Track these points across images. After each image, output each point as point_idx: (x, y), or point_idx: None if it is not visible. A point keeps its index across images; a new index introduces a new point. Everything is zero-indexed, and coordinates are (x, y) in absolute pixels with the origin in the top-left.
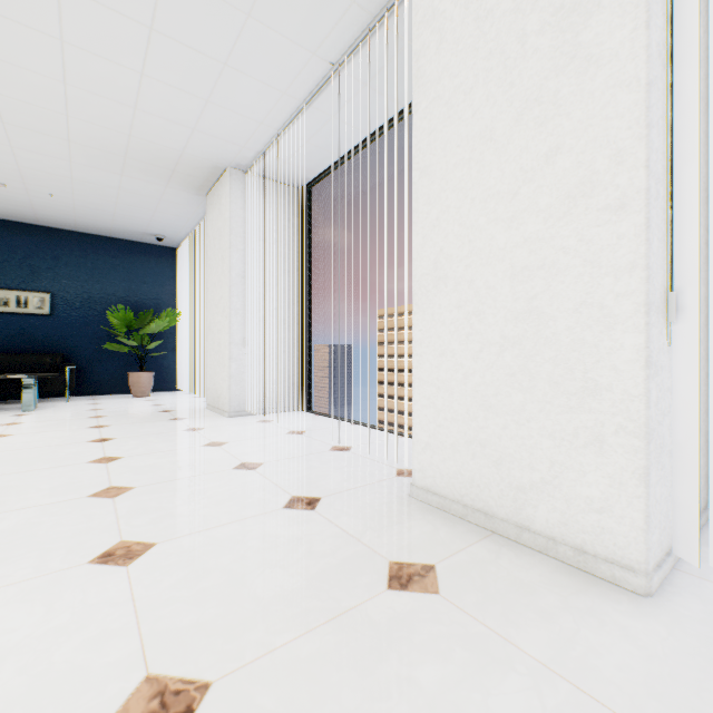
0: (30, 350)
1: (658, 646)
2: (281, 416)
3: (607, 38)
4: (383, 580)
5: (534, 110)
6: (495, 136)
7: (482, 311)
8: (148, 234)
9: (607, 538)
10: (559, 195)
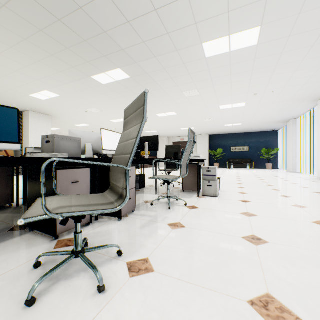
0: (244, 158)
1: None
2: (306, 173)
3: None
4: (302, 179)
5: None
6: None
7: None
8: (270, 130)
9: None
10: None
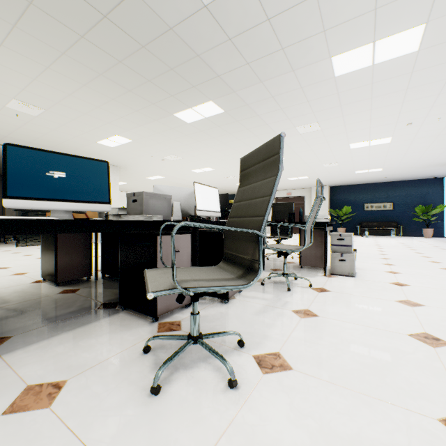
0: (386, 221)
1: None
2: None
3: None
4: None
5: None
6: None
7: None
8: (429, 176)
9: None
10: None
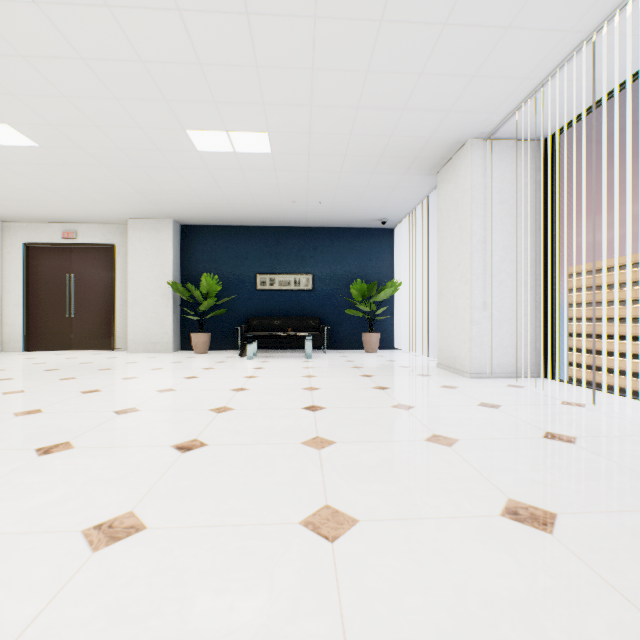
0: (301, 315)
1: None
2: (526, 382)
3: None
4: None
5: None
6: None
7: None
8: (375, 220)
9: None
10: None
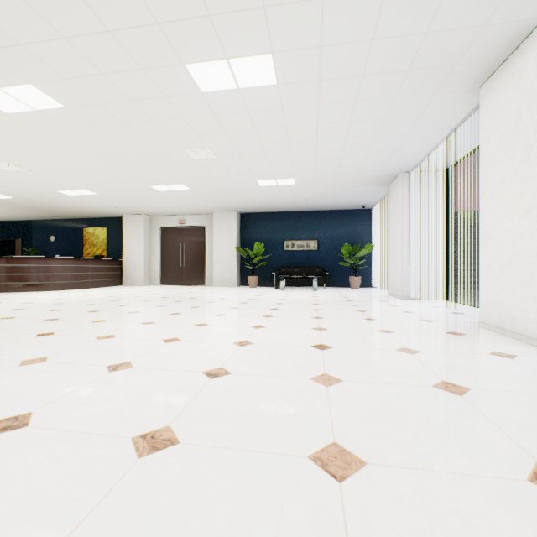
0: (310, 266)
1: (524, 350)
2: (430, 301)
3: (535, 158)
4: (444, 332)
5: (516, 177)
6: (505, 184)
7: (501, 251)
8: (357, 205)
9: (535, 332)
10: (523, 210)
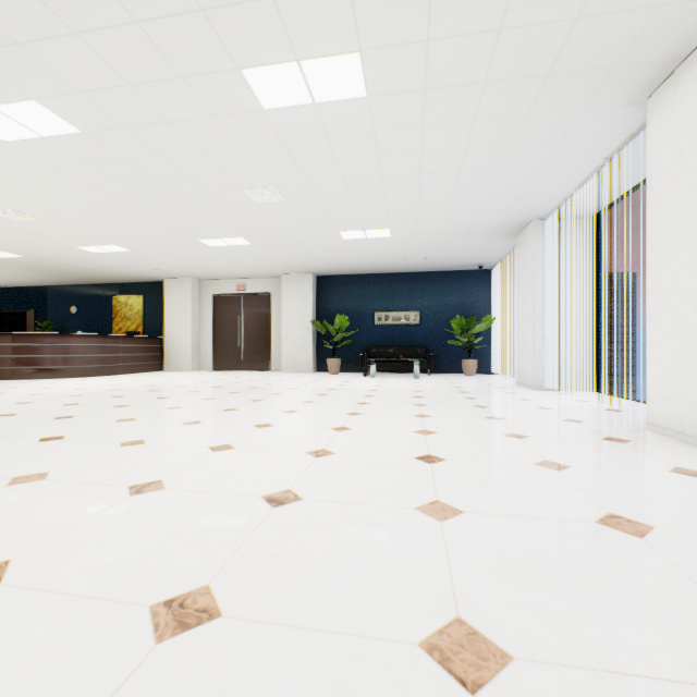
0: (410, 345)
1: None
2: (573, 392)
3: None
4: (600, 438)
5: None
6: (686, 231)
7: (681, 324)
8: (473, 265)
9: None
10: None
